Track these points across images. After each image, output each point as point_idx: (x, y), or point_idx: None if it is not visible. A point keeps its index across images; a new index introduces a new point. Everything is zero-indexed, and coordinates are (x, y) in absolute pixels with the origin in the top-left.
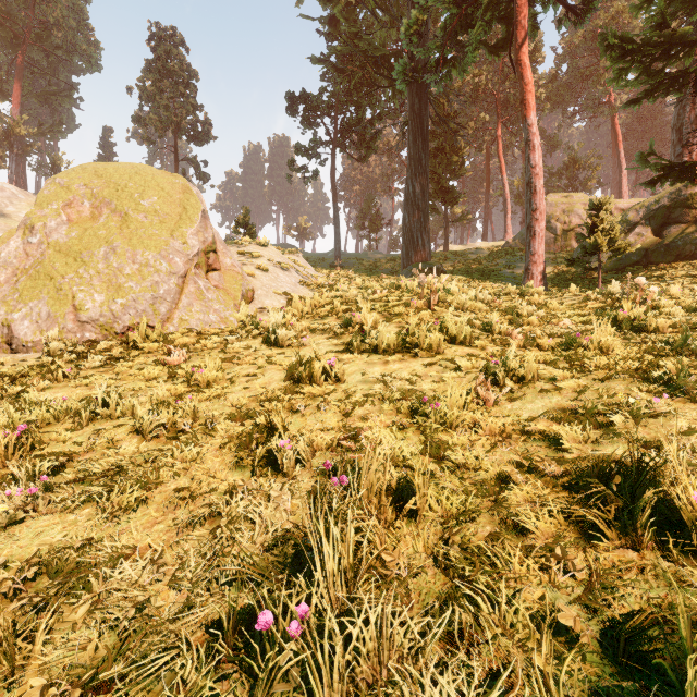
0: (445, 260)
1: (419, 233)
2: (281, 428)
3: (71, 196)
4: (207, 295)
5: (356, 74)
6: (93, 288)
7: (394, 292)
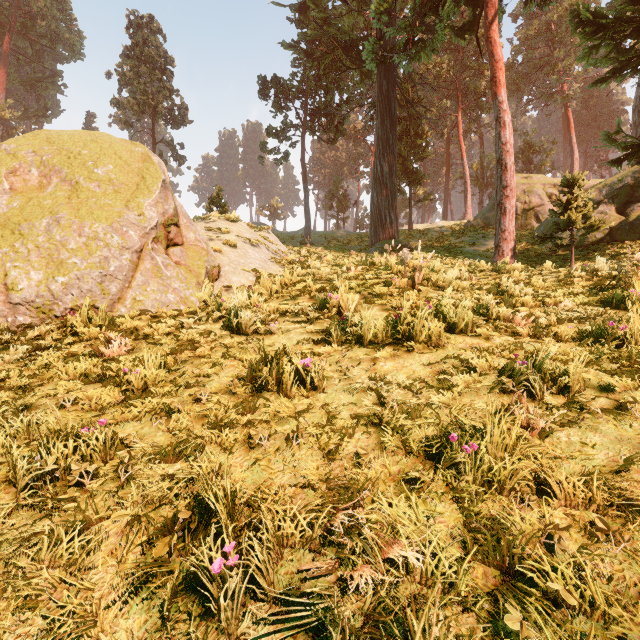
0: (411, 238)
1: (387, 211)
2: (223, 511)
3: (16, 163)
4: (165, 272)
5: (325, 59)
6: (29, 264)
7: (369, 269)
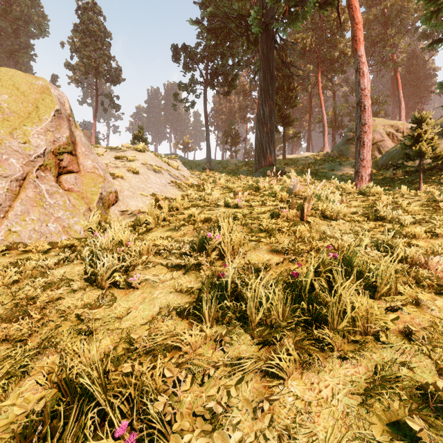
0: (285, 165)
1: (268, 145)
2: None
3: None
4: (48, 201)
5: (221, 32)
6: None
7: (254, 193)
